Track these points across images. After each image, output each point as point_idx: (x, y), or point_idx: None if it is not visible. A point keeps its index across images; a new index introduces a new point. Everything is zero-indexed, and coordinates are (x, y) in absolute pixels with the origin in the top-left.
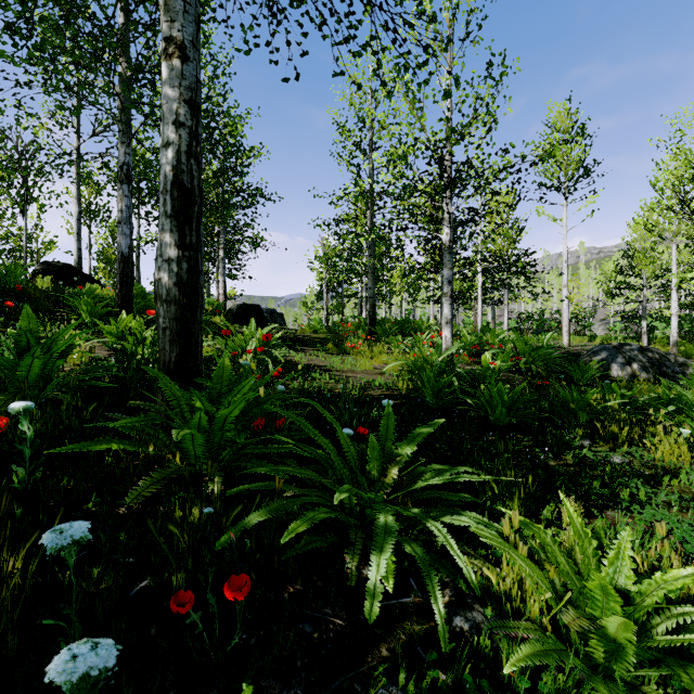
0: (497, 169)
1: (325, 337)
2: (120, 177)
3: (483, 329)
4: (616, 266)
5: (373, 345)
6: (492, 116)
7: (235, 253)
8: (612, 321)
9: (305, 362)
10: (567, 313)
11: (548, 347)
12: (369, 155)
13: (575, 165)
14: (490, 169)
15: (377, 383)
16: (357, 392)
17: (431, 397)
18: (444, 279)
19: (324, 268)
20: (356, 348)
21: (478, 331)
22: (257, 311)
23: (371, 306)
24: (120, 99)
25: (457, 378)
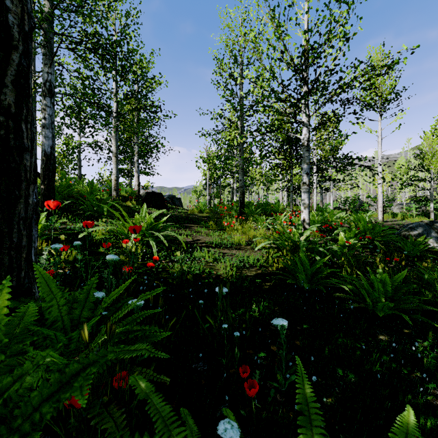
0: (352, 76)
1: (208, 216)
2: (44, 91)
3: (318, 209)
4: (408, 165)
5: (243, 222)
6: (346, 33)
7: (148, 157)
8: (404, 203)
9: (189, 239)
10: (381, 198)
11: (387, 226)
12: (239, 83)
13: (388, 91)
14: (345, 78)
15: (251, 261)
16: (233, 274)
17: (305, 281)
18: (302, 171)
19: (207, 167)
20: (230, 226)
21: (314, 210)
22: (159, 197)
23: (241, 193)
24: (43, 29)
25: (318, 255)
